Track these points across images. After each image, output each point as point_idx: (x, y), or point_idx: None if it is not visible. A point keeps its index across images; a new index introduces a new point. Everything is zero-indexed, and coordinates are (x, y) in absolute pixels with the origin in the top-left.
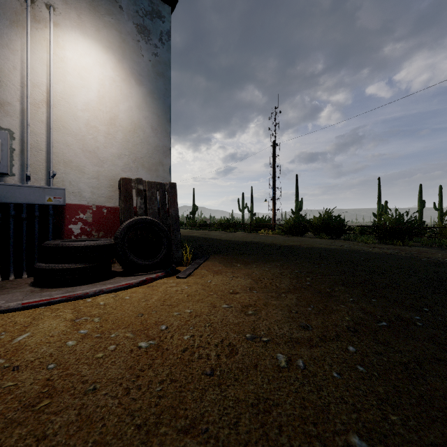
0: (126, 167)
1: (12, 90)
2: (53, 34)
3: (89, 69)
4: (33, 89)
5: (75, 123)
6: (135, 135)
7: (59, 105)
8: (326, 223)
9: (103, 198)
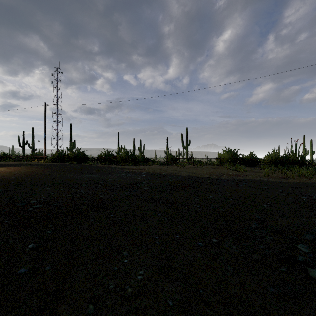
0: None
1: None
2: None
3: None
4: None
5: None
6: None
7: None
8: (76, 156)
9: None
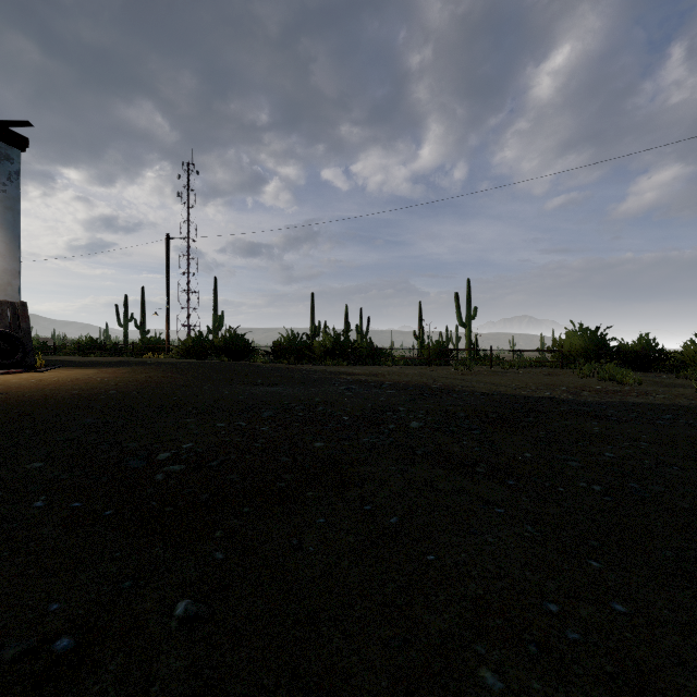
0: None
1: None
2: None
3: None
4: None
5: None
6: None
7: None
8: (228, 344)
9: None
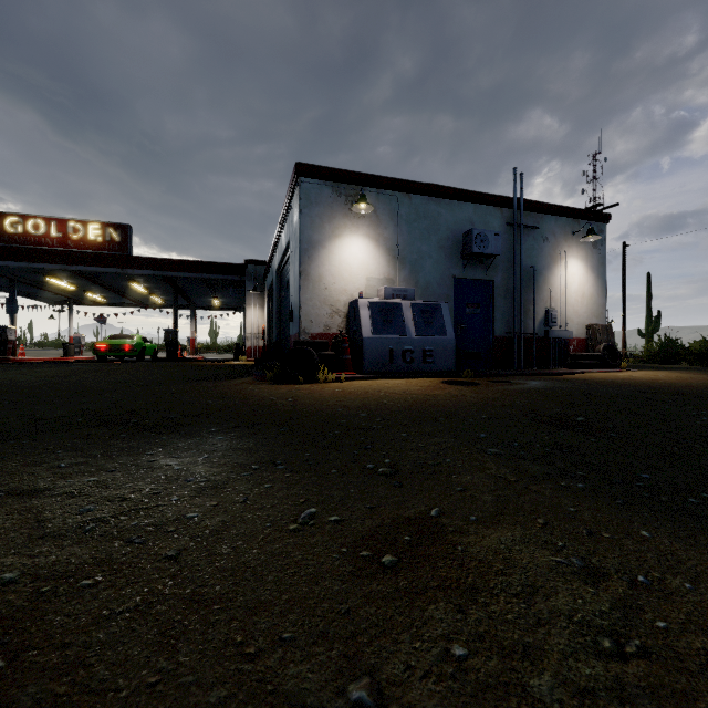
0: (588, 317)
1: (554, 291)
2: (565, 262)
3: (575, 273)
4: (559, 289)
5: (571, 300)
6: (591, 300)
7: (566, 293)
8: None
9: (579, 334)
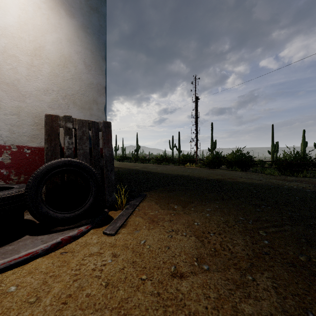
0: (54, 103)
1: None
2: None
3: None
4: None
5: None
6: (65, 69)
7: None
8: (238, 159)
9: (24, 137)
